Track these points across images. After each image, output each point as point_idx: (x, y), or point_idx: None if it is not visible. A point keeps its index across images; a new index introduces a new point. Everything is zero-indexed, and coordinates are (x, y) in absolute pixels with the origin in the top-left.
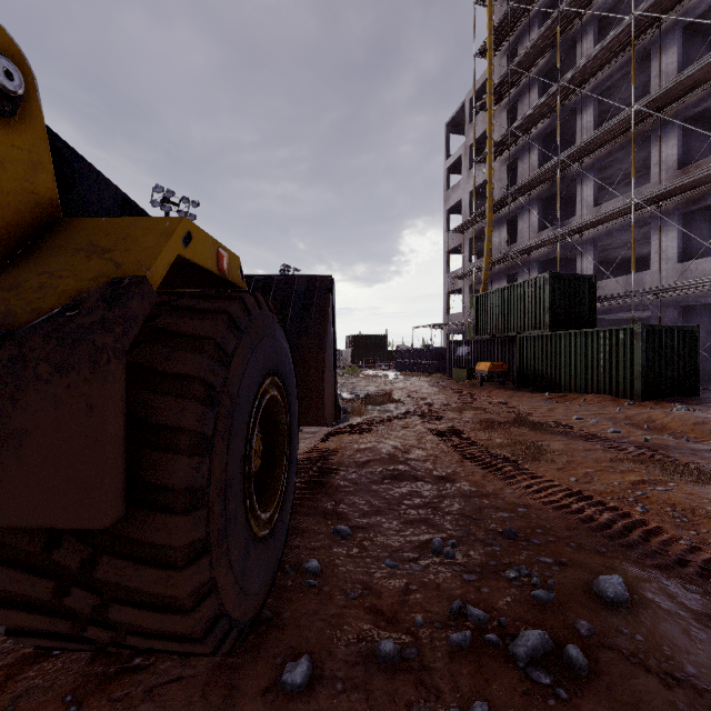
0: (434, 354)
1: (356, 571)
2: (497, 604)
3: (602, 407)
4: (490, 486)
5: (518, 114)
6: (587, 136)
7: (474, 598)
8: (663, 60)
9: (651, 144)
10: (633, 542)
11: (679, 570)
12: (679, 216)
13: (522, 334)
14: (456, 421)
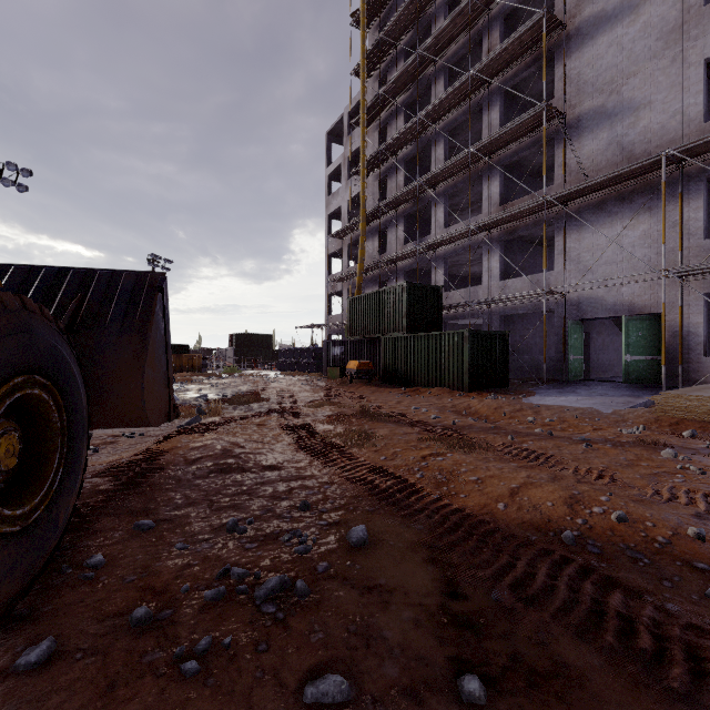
0: (314, 354)
1: (143, 558)
2: (262, 563)
3: (440, 398)
4: (311, 470)
5: (388, 136)
6: (439, 166)
7: (246, 561)
8: (491, 115)
9: (483, 182)
10: (397, 500)
11: (418, 516)
12: (501, 243)
13: (386, 336)
14: (311, 416)
